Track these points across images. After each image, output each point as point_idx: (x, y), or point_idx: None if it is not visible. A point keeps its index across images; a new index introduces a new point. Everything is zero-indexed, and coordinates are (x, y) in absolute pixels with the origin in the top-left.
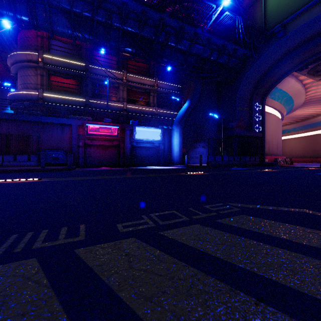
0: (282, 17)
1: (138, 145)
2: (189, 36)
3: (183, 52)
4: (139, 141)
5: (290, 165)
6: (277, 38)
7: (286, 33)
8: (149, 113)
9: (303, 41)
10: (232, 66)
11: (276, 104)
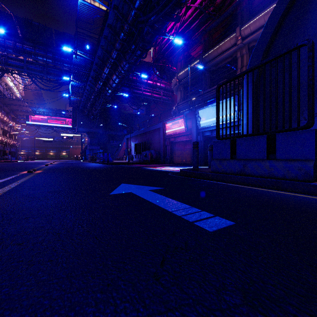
0: None
1: (213, 135)
2: None
3: None
4: (208, 129)
5: None
6: None
7: None
8: None
9: None
10: None
11: None
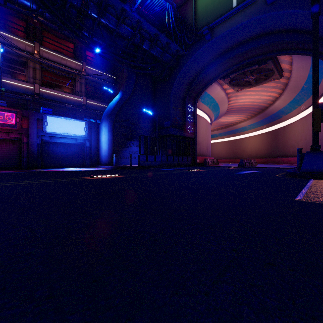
0: (209, 20)
1: (52, 141)
2: (115, 11)
3: (110, 30)
4: (53, 135)
5: (216, 165)
6: (205, 41)
7: (212, 37)
8: (74, 102)
9: (226, 50)
10: (166, 62)
11: (206, 108)
